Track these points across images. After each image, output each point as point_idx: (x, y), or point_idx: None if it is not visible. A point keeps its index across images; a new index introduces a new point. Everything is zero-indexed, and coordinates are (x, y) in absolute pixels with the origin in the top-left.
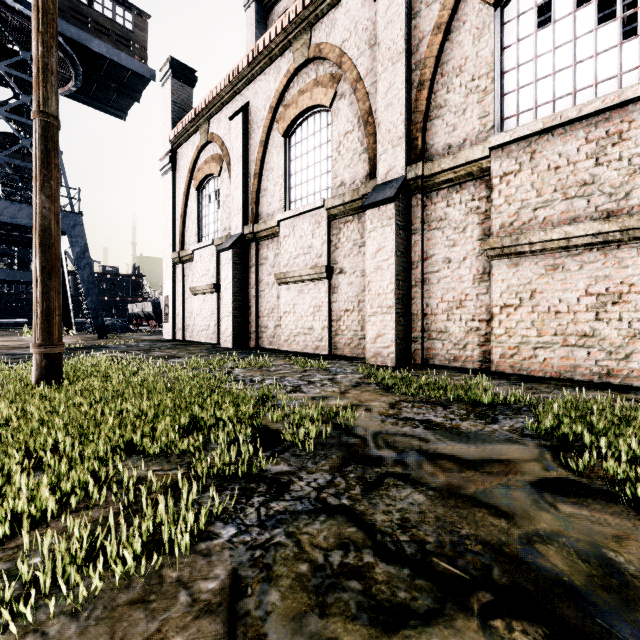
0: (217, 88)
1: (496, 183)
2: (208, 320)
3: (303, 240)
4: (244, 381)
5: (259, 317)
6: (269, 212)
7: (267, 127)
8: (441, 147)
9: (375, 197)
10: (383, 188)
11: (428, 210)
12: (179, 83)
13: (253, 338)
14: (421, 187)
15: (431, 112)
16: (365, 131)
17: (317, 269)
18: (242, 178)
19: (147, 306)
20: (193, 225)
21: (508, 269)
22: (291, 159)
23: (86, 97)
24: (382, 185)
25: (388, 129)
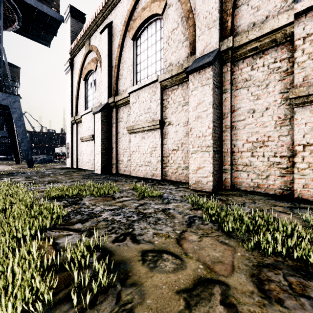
0: (93, 16)
1: (299, 44)
2: (89, 156)
3: (144, 104)
4: (82, 214)
5: (118, 154)
6: (124, 89)
7: (122, 35)
8: (246, 26)
9: (196, 64)
10: (202, 58)
11: (235, 74)
12: (75, 20)
13: (114, 167)
14: (231, 56)
15: (238, 1)
16: (187, 24)
17: (153, 122)
18: (107, 68)
19: (63, 149)
20: (82, 101)
21: (311, 114)
22: (137, 54)
23: (26, 33)
24: (201, 57)
25: (205, 16)
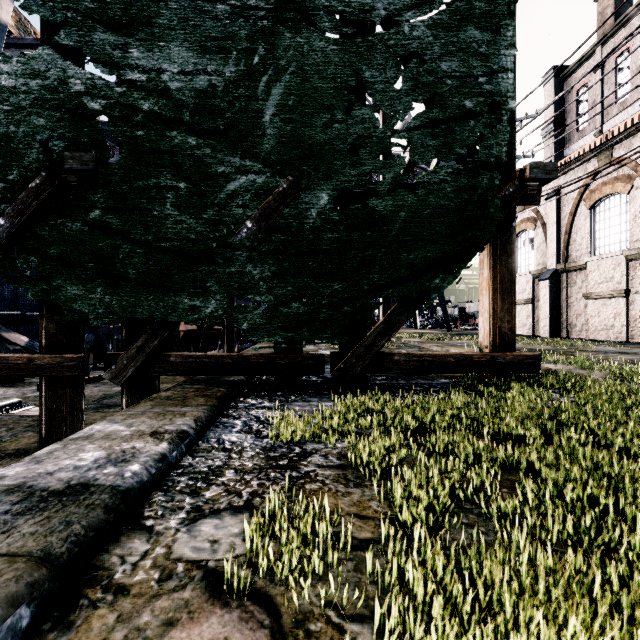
0: None
1: None
2: (524, 321)
3: (605, 273)
4: None
5: (568, 319)
6: (577, 255)
7: (576, 204)
8: None
9: None
10: None
11: None
12: None
13: (564, 332)
14: None
15: None
16: None
17: (617, 291)
18: (555, 235)
19: (453, 311)
20: None
21: None
22: (595, 222)
23: None
24: None
25: None
